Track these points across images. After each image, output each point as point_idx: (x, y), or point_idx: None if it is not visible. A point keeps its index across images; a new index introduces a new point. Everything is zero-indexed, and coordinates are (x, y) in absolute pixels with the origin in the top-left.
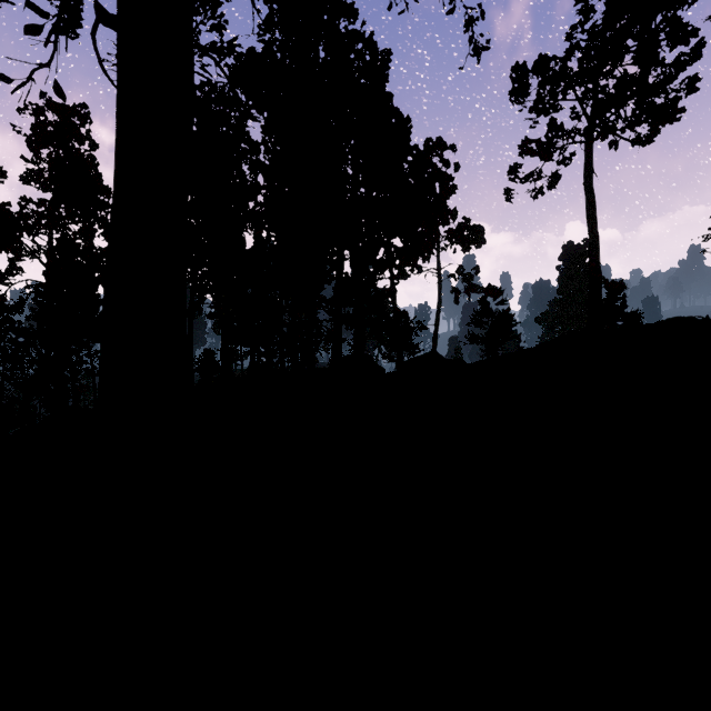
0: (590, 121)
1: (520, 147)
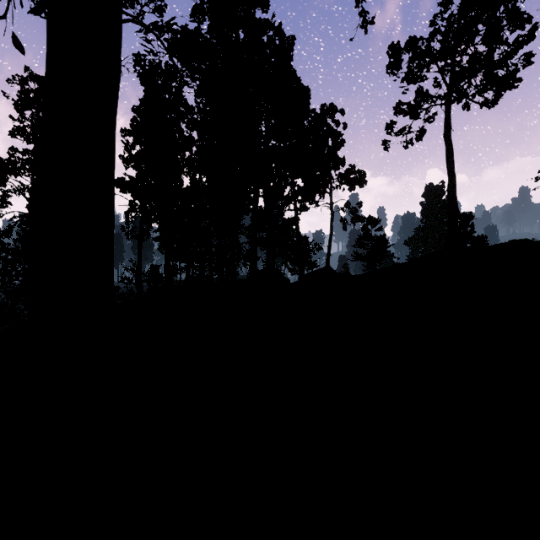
0: (449, 88)
1: (395, 108)
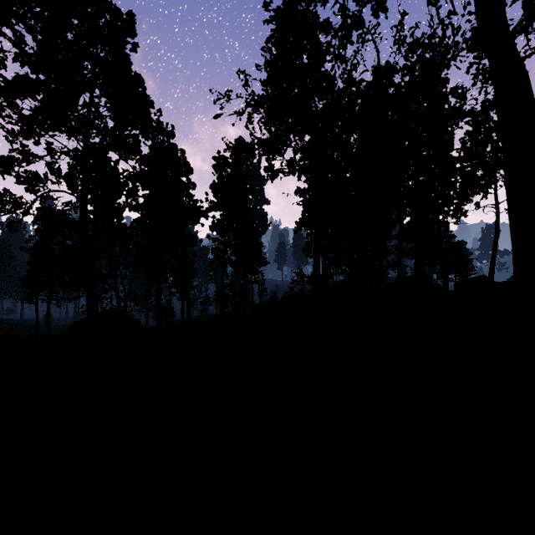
0: None
1: None
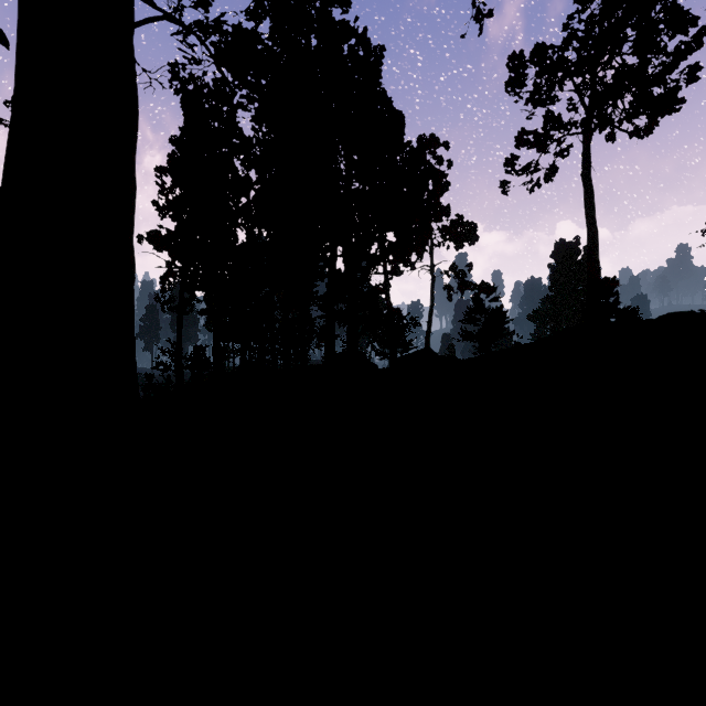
0: (588, 112)
1: (516, 138)
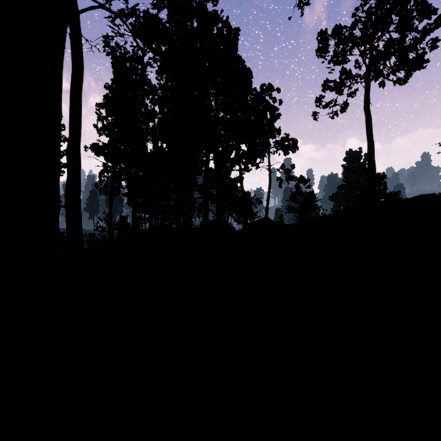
0: (368, 68)
1: (323, 85)
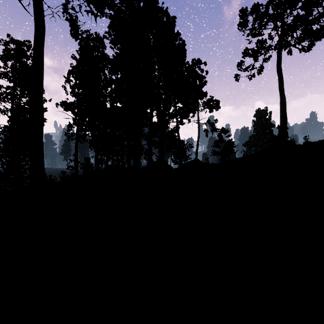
0: (280, 38)
1: (243, 53)
